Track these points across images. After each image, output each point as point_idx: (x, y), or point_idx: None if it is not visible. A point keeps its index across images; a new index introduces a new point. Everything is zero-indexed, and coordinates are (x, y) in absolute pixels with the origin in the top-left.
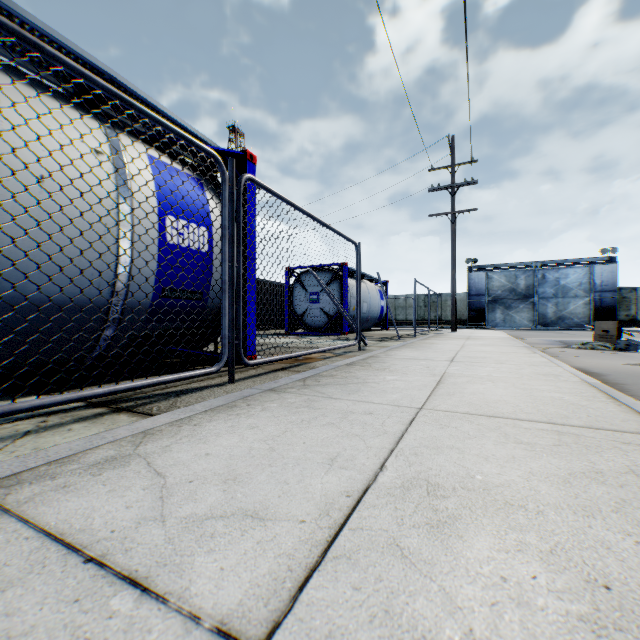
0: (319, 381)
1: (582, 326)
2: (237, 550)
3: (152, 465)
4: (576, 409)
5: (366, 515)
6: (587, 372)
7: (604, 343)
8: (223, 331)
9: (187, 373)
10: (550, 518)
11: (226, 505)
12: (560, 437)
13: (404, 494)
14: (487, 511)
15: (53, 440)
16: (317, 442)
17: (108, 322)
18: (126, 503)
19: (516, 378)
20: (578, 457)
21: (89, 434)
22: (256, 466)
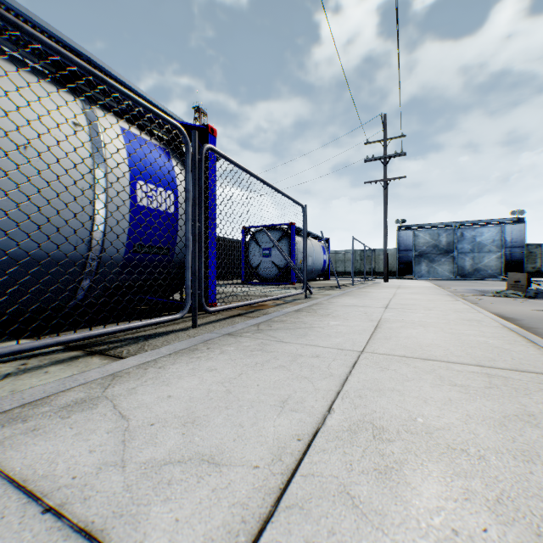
0: (271, 326)
1: (495, 277)
2: (192, 499)
3: (118, 407)
4: (501, 352)
5: (316, 460)
6: (503, 317)
7: (516, 291)
8: (187, 282)
9: (154, 319)
10: (492, 463)
11: (184, 449)
12: (490, 379)
13: (351, 437)
14: (431, 456)
15: (30, 382)
16: (270, 384)
17: (85, 274)
18: (90, 447)
19: (444, 323)
20: (509, 399)
21: (63, 376)
22: (213, 408)
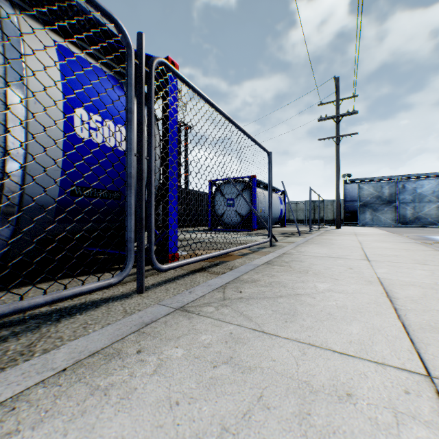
0: (241, 291)
1: (435, 224)
2: None
3: None
4: None
5: None
6: None
7: None
8: (128, 233)
9: (71, 290)
10: None
11: None
12: None
13: None
14: None
15: None
16: None
17: (0, 222)
18: None
19: None
20: None
21: None
22: None
